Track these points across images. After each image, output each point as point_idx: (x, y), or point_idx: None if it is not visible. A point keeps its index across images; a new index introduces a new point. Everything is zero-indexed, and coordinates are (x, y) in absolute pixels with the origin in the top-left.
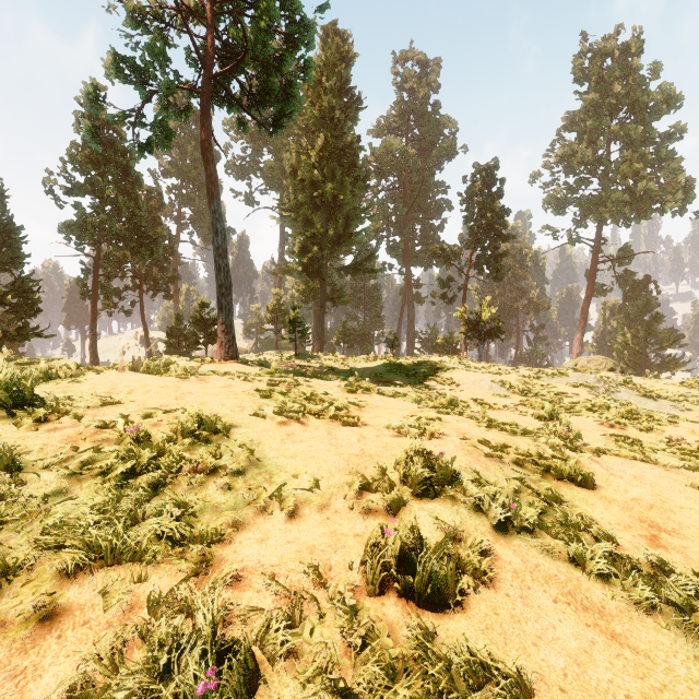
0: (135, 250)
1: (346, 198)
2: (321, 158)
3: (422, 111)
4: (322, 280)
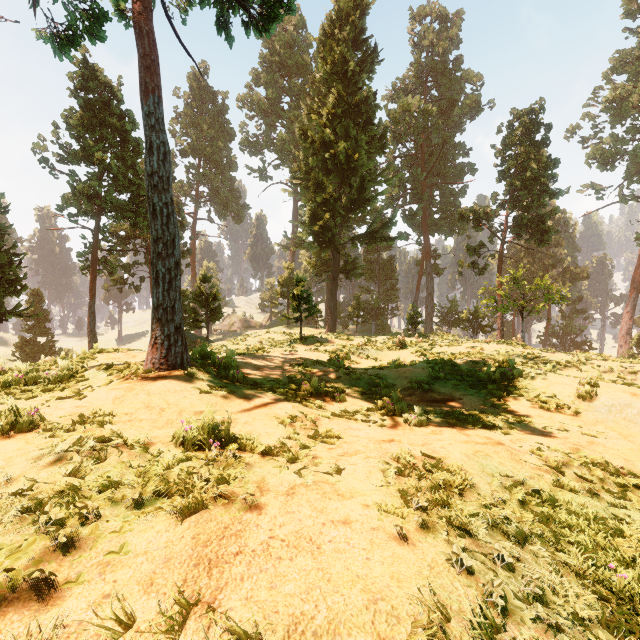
0: (132, 220)
1: (361, 159)
2: (333, 117)
3: (442, 68)
4: (335, 250)
